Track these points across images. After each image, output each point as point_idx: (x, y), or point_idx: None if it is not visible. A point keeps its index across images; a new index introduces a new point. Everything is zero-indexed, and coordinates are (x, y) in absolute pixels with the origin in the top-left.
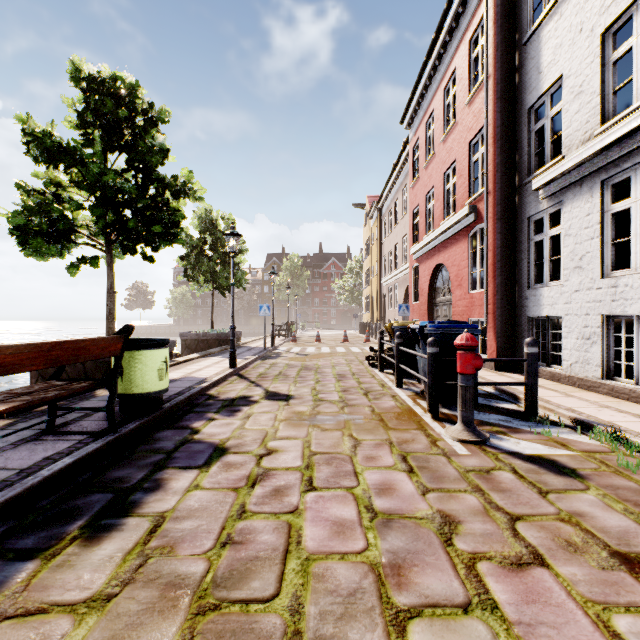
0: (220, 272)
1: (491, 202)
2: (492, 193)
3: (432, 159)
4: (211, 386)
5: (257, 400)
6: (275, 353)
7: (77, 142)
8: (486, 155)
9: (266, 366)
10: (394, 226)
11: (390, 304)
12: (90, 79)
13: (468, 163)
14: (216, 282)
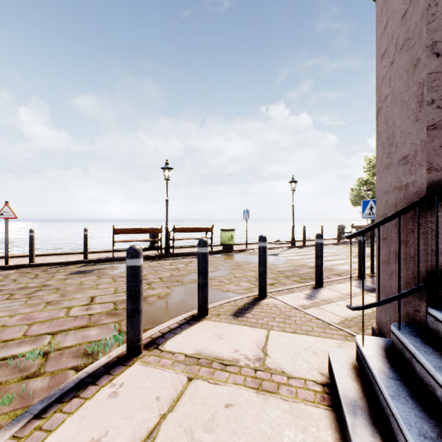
0: None
1: None
2: None
3: None
4: None
5: None
6: None
7: (368, 180)
8: None
9: None
10: None
11: None
12: (369, 160)
13: None
14: None
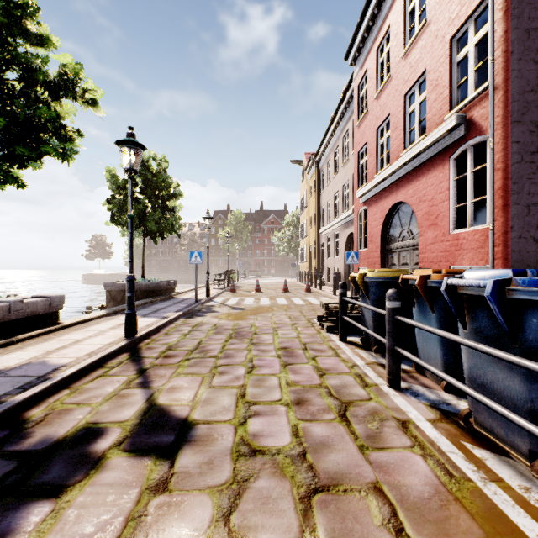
0: (149, 216)
1: (500, 100)
2: (502, 87)
3: (387, 84)
4: (51, 390)
5: (102, 454)
6: (207, 306)
7: None
8: (493, 33)
9: (185, 330)
10: (334, 175)
11: (329, 253)
12: None
13: (449, 65)
14: (146, 227)
